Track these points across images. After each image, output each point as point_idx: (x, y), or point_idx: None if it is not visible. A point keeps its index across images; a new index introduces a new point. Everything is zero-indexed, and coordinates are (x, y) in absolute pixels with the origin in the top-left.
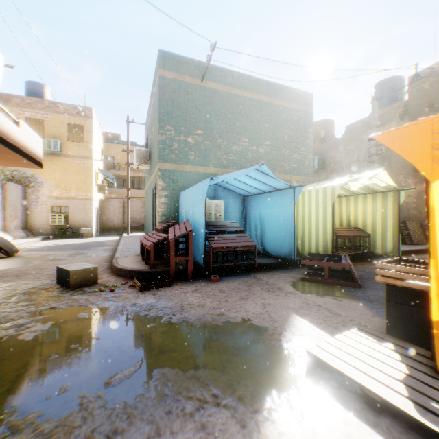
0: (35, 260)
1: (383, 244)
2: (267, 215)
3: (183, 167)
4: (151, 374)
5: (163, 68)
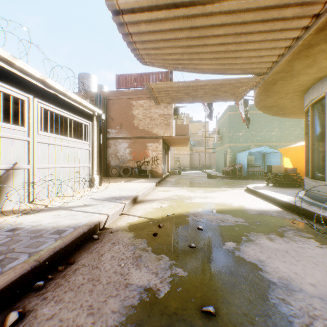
0: (189, 175)
1: None
2: (272, 161)
3: (237, 144)
4: (239, 183)
5: (230, 111)
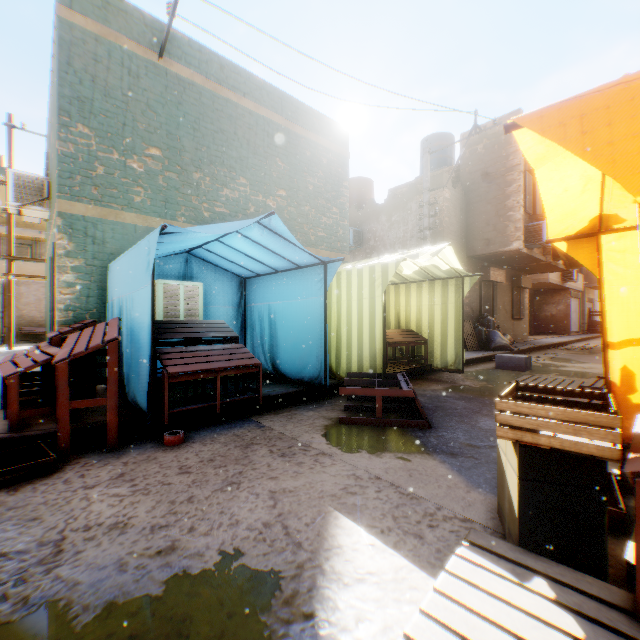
0: None
1: (443, 353)
2: (282, 309)
3: (119, 214)
4: None
5: (70, 5)
